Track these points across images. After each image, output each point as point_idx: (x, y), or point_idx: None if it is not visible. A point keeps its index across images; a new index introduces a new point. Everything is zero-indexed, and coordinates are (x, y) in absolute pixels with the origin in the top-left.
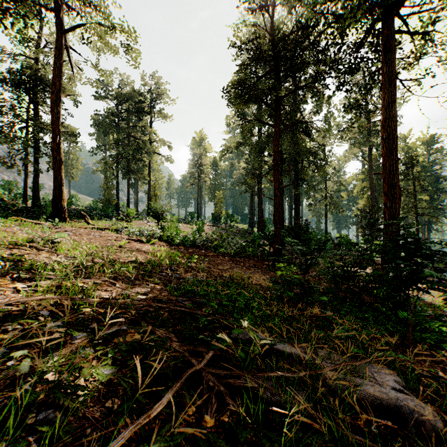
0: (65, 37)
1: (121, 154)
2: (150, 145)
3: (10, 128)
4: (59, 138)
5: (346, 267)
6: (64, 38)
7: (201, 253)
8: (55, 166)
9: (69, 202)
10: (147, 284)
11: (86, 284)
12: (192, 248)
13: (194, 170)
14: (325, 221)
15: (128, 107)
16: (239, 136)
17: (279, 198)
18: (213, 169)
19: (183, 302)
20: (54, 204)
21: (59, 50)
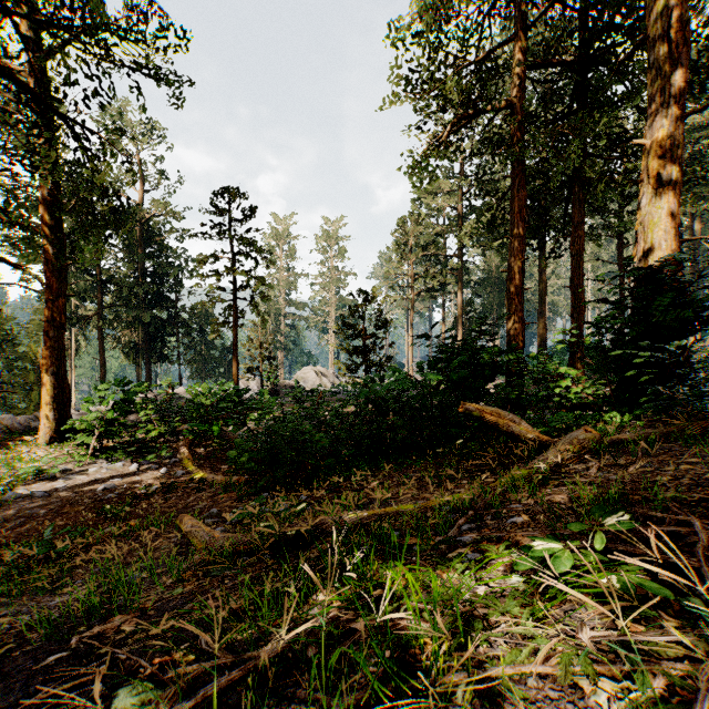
0: None
1: None
2: None
3: None
4: None
5: None
6: None
7: None
8: None
9: None
10: None
11: None
12: None
13: None
14: None
15: None
16: None
17: None
18: None
19: None
20: None
21: None
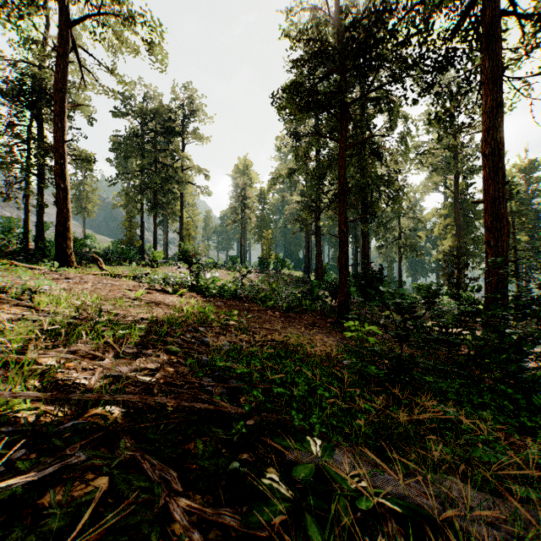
0: (72, 33)
1: (146, 183)
2: (182, 173)
3: (8, 150)
4: (64, 160)
5: (447, 327)
6: (71, 34)
7: (244, 307)
8: (59, 196)
9: (82, 244)
10: (159, 355)
11: (53, 359)
12: (232, 301)
13: (237, 205)
14: (399, 267)
15: (155, 125)
16: (292, 161)
17: (345, 235)
18: (260, 203)
19: (209, 387)
20: (58, 244)
21: (63, 49)
